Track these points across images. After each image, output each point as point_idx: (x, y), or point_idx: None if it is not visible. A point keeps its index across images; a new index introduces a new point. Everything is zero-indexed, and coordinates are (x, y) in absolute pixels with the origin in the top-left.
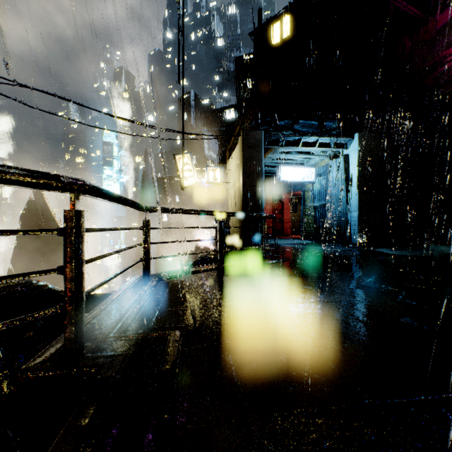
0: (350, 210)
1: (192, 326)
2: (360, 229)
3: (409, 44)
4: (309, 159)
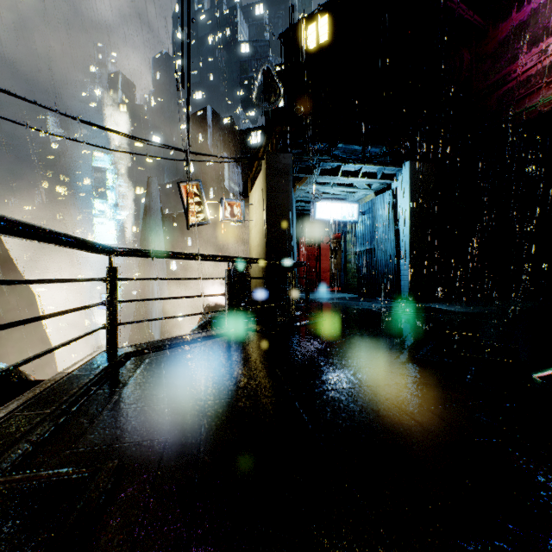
0: (400, 257)
1: (147, 446)
2: (412, 279)
3: (468, 57)
4: (351, 194)
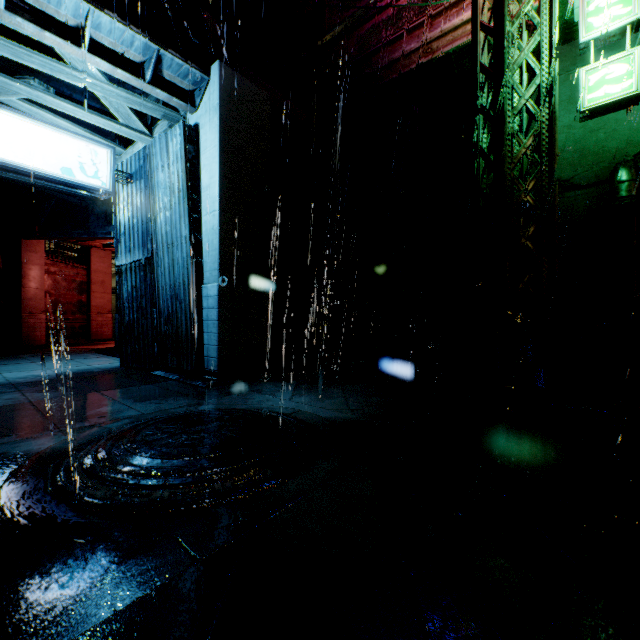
0: (202, 278)
1: None
2: (225, 329)
3: None
4: (120, 149)
